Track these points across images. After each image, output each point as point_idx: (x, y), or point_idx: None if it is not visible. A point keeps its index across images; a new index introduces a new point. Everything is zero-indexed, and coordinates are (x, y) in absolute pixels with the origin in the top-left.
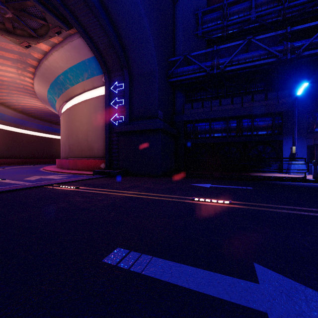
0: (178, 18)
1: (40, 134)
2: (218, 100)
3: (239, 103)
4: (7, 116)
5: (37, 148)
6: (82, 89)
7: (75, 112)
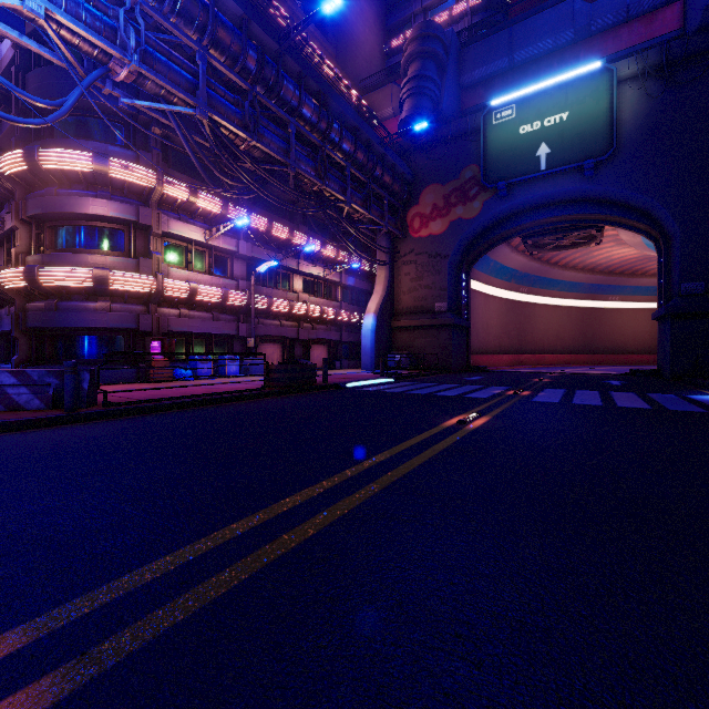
0: None
1: None
2: None
3: None
4: None
5: None
6: None
7: None
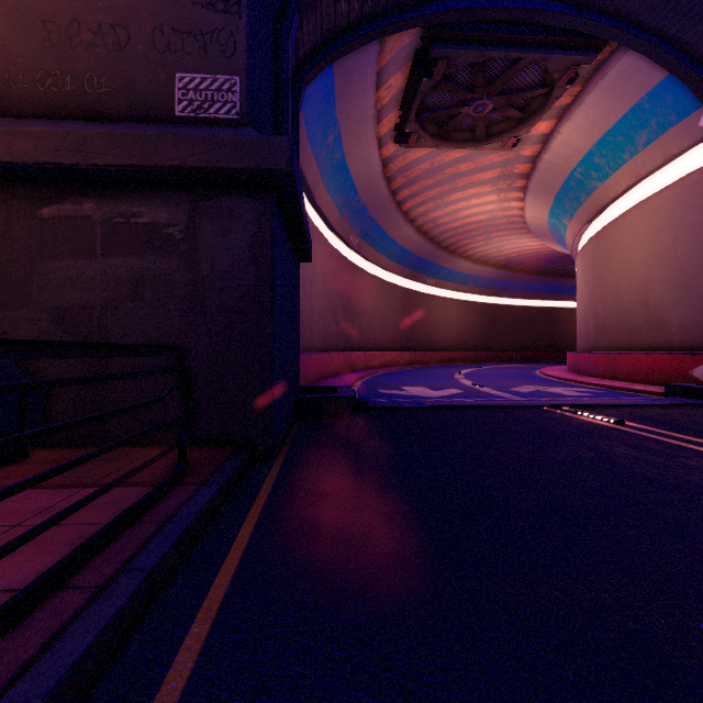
0: None
1: (535, 303)
2: None
3: None
4: (484, 279)
5: (529, 330)
6: (631, 178)
7: (612, 239)
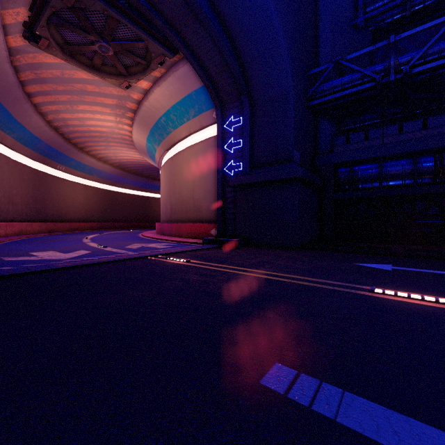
0: (322, 6)
1: (138, 193)
2: (396, 124)
3: (439, 125)
4: (105, 173)
5: (134, 209)
6: (187, 132)
7: (179, 162)
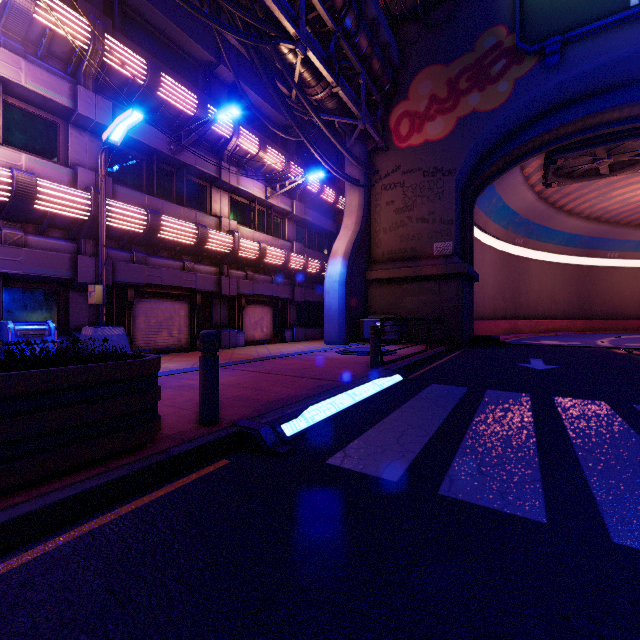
0: None
1: None
2: None
3: None
4: None
5: None
6: None
7: None
